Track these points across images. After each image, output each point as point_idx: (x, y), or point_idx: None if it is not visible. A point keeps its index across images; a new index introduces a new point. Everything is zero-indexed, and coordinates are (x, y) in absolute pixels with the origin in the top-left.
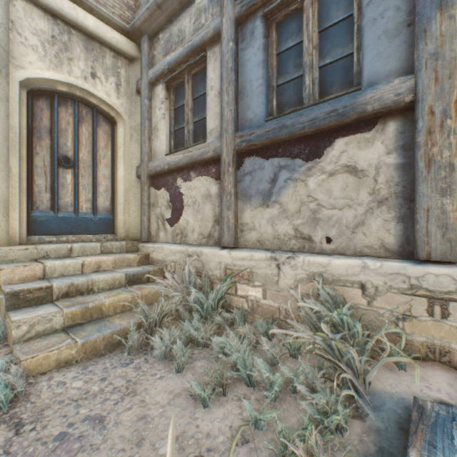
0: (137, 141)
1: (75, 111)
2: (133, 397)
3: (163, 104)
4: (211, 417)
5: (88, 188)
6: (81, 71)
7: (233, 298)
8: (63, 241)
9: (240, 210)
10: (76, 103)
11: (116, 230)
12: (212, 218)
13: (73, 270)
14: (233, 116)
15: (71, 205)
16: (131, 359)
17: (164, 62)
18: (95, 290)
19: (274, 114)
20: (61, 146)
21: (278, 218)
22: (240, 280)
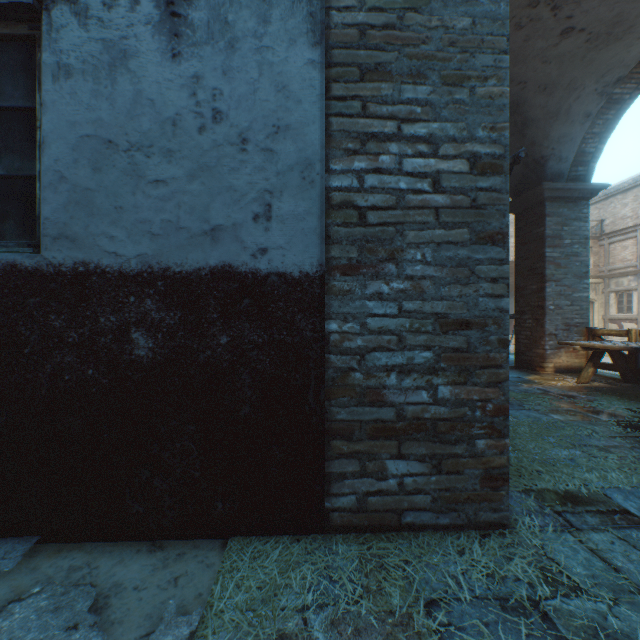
0: (601, 308)
1: None
2: None
3: (614, 299)
4: None
5: None
6: None
7: None
8: None
9: None
10: None
11: None
12: None
13: None
14: None
15: None
16: None
17: (614, 289)
18: None
19: None
20: None
21: None
22: None
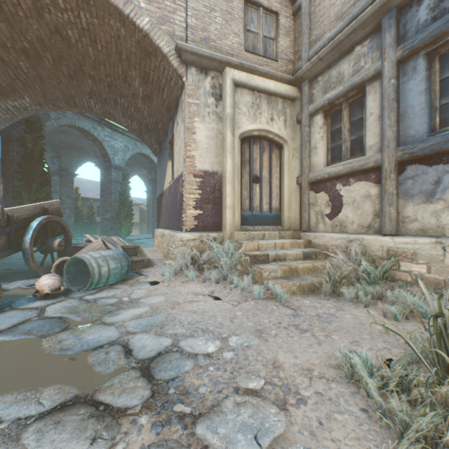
0: (297, 158)
1: (260, 146)
2: (343, 311)
3: (321, 129)
4: (401, 324)
5: (266, 195)
6: (265, 119)
7: (395, 273)
8: (255, 230)
9: (401, 206)
10: (261, 140)
11: (282, 223)
12: (371, 213)
13: (270, 247)
14: (395, 135)
15: (258, 207)
16: (327, 298)
17: (324, 99)
18: (287, 260)
19: (436, 129)
20: (254, 170)
21: (442, 211)
22: (403, 259)
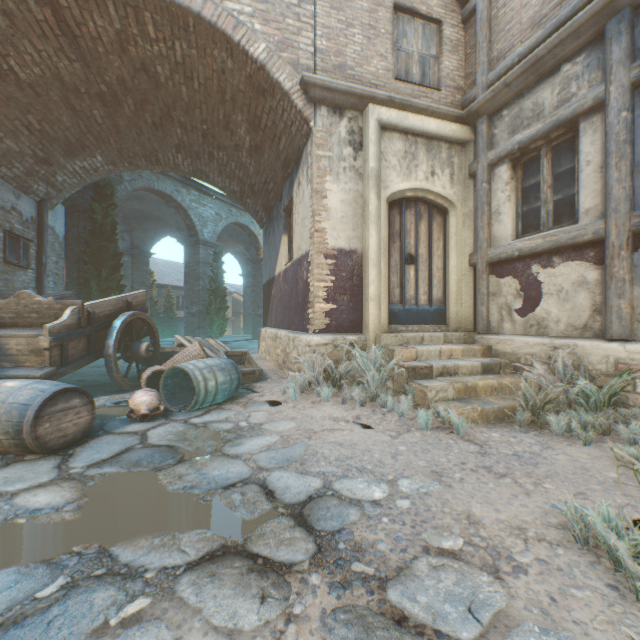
0: (469, 228)
1: (415, 211)
2: (552, 450)
3: (508, 185)
4: None
5: (424, 281)
6: (423, 174)
7: (629, 396)
8: (409, 331)
9: (638, 298)
10: (417, 204)
11: (446, 321)
12: (588, 307)
13: (433, 355)
14: (627, 194)
15: (412, 298)
16: (525, 430)
17: (512, 142)
18: (458, 374)
19: None
20: (406, 246)
21: None
22: None
